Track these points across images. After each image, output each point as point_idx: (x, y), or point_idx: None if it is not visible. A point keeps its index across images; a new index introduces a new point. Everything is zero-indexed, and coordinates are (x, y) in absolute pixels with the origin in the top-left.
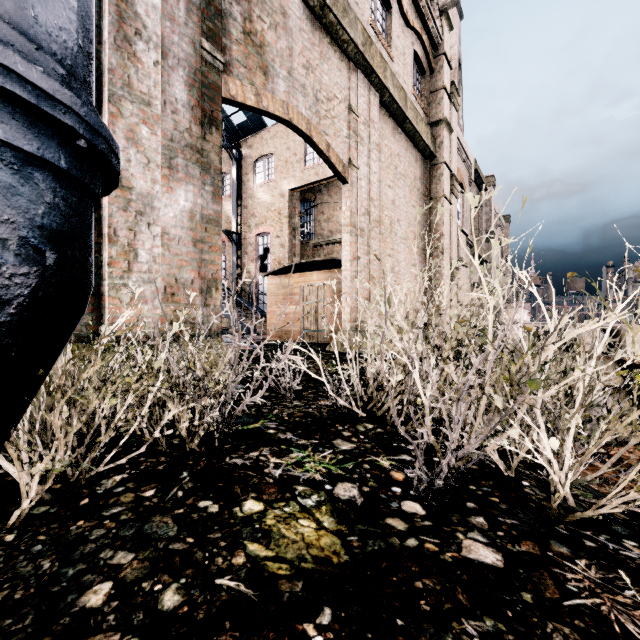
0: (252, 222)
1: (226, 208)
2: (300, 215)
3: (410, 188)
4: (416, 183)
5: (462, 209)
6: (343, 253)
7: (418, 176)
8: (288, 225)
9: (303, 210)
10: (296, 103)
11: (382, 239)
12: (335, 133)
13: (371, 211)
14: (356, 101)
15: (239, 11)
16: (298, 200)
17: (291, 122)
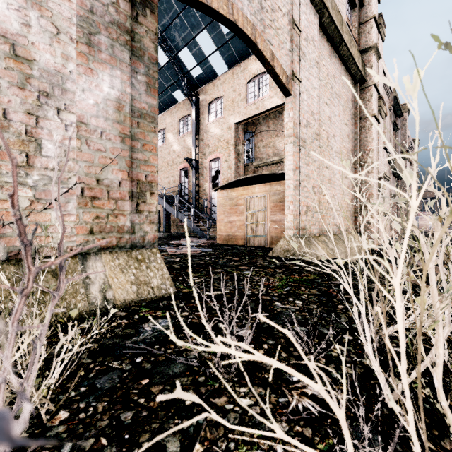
0: (206, 151)
1: (187, 142)
2: (243, 143)
3: (343, 108)
4: (348, 104)
5: (384, 130)
6: (286, 163)
7: (350, 98)
8: (234, 151)
9: (246, 140)
10: (241, 6)
11: (320, 152)
12: (279, 44)
13: (311, 124)
14: (298, 17)
15: None
16: (242, 131)
17: (236, 24)
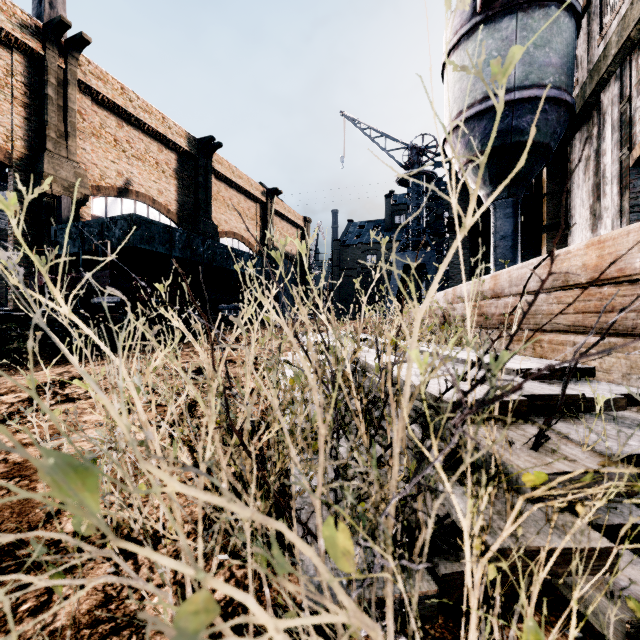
0: None
1: None
2: None
3: None
4: None
5: None
6: None
7: None
8: None
9: None
10: None
11: None
12: None
13: None
14: None
15: (639, 99)
16: None
17: None
